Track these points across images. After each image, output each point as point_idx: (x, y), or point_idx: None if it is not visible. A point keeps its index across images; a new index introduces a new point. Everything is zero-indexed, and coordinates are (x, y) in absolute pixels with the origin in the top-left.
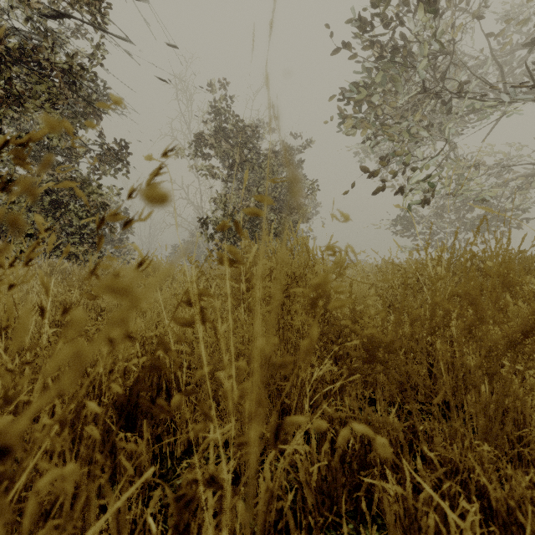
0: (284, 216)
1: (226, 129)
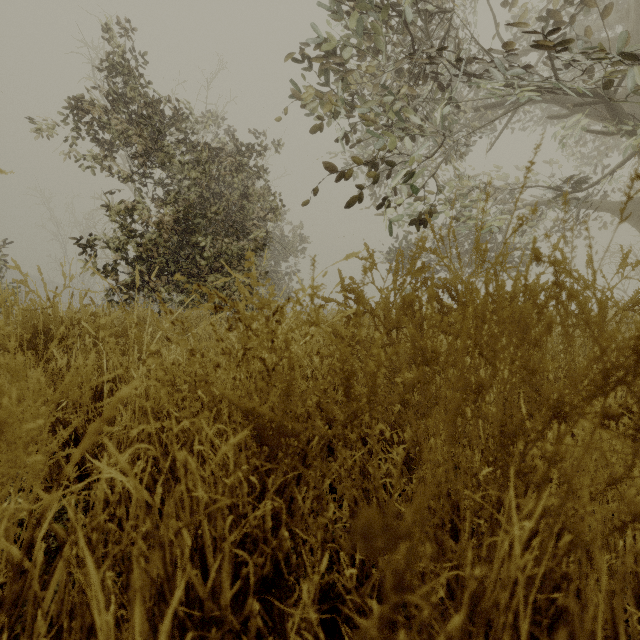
0: (227, 242)
1: (129, 99)
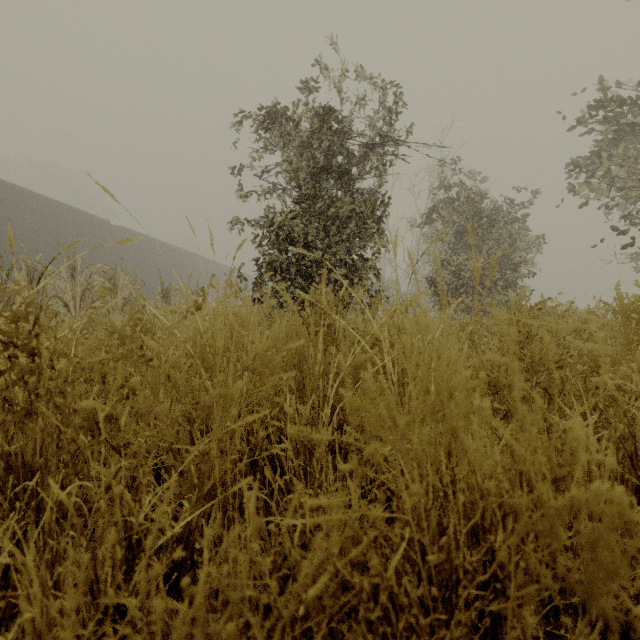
0: (507, 273)
1: (451, 200)
